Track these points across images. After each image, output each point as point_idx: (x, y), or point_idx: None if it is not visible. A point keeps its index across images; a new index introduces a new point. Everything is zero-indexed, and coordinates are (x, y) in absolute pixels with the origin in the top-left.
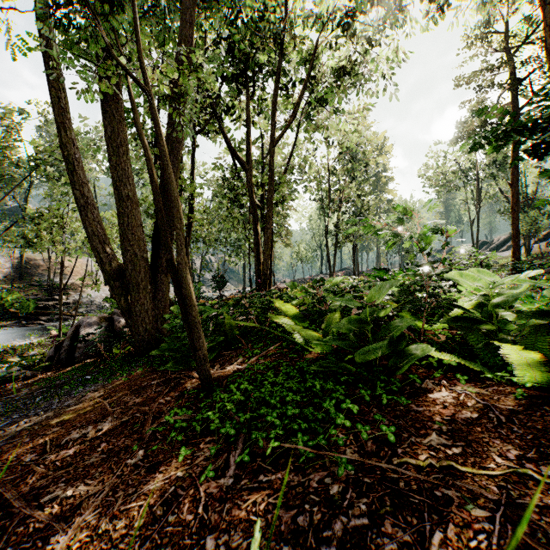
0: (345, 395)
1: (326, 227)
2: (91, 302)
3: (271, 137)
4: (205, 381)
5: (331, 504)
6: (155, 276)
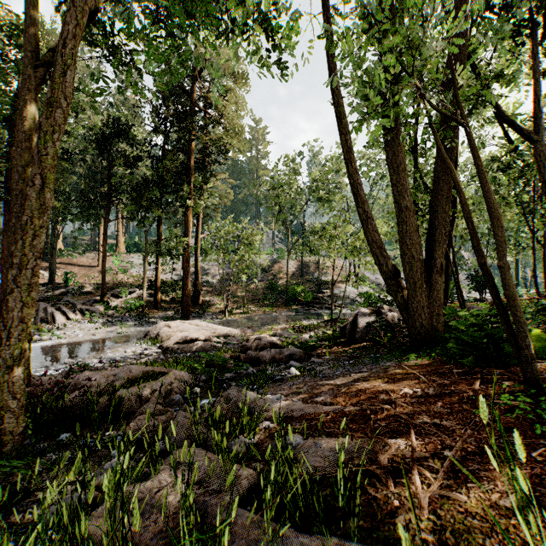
0: None
1: None
2: (346, 296)
3: None
4: (532, 380)
5: None
6: (429, 276)
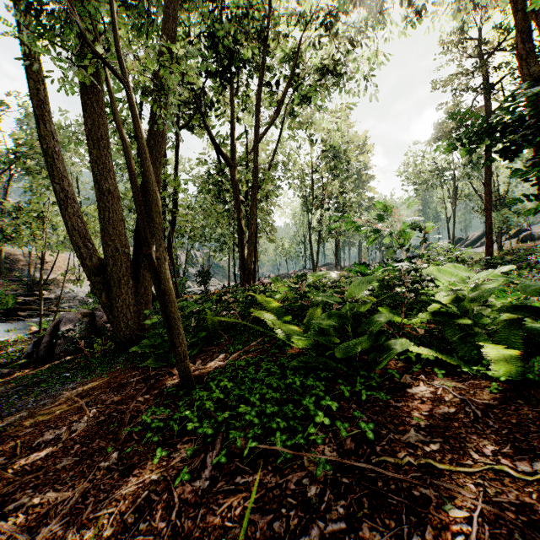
0: (325, 391)
1: (309, 223)
2: (74, 298)
3: (255, 133)
4: (185, 379)
5: (308, 508)
6: (137, 271)
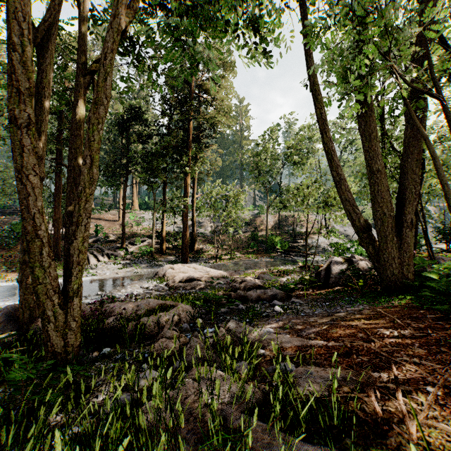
0: None
1: None
2: (318, 246)
3: None
4: None
5: None
6: (399, 230)
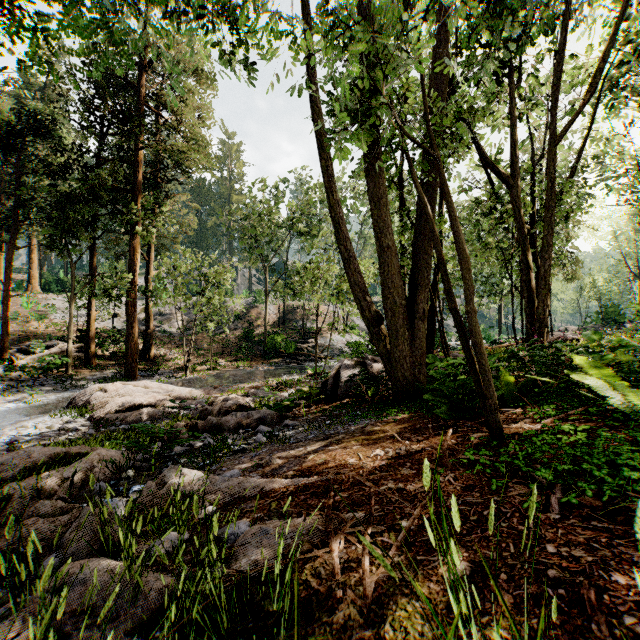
0: None
1: None
2: (334, 347)
3: (551, 135)
4: (496, 431)
5: None
6: (412, 322)
